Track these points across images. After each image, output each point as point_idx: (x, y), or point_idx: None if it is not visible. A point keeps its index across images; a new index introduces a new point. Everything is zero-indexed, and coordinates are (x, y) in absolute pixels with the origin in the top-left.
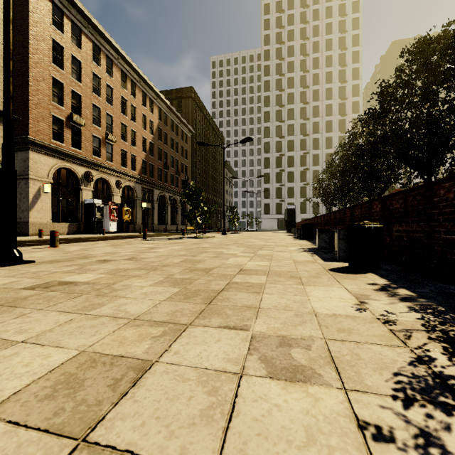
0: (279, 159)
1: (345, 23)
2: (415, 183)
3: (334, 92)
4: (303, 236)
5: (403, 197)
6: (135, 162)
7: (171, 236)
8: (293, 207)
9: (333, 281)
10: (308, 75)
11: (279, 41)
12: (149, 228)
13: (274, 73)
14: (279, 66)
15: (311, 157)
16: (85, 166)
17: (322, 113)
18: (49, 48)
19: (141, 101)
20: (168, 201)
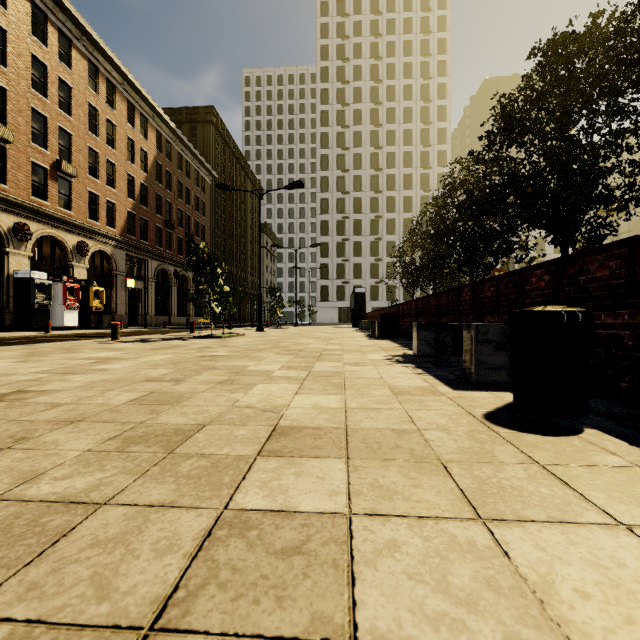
0: (341, 224)
1: (428, 44)
2: (532, 258)
3: (415, 136)
4: (383, 333)
5: (623, 253)
6: (114, 214)
7: (170, 334)
8: (363, 291)
9: (552, 483)
10: (381, 108)
11: (342, 57)
12: (140, 321)
13: (335, 101)
14: (341, 92)
15: (385, 223)
16: (15, 212)
17: (399, 163)
18: None
19: (126, 116)
20: (174, 279)
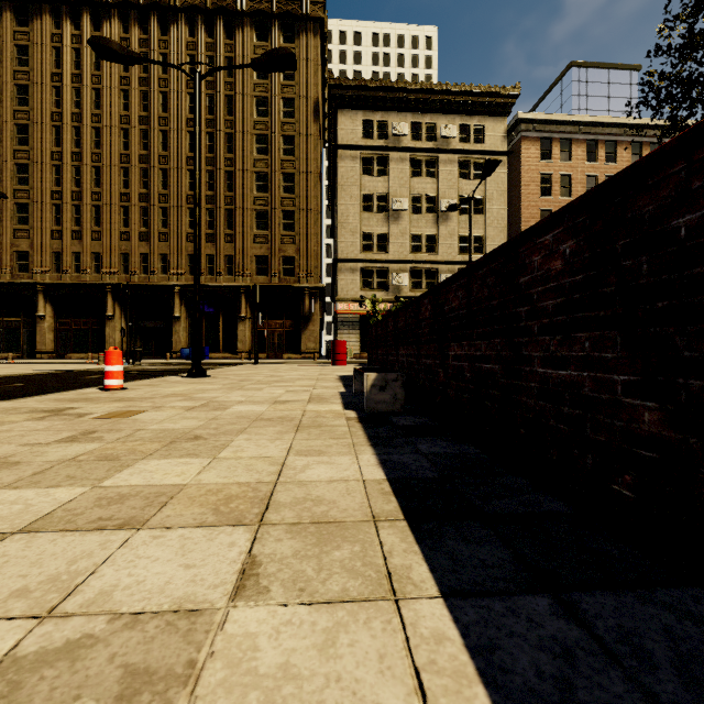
0: None
1: None
2: None
3: None
4: None
5: None
6: None
7: None
8: None
9: None
10: None
11: None
12: None
13: None
14: None
15: None
16: None
17: None
18: (537, 185)
19: None
20: None
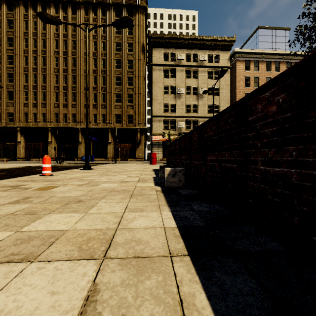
0: None
1: None
2: None
3: None
4: None
5: None
6: None
7: None
8: None
9: None
10: None
11: None
12: None
13: None
14: None
15: None
16: None
17: None
18: (243, 82)
19: None
20: None
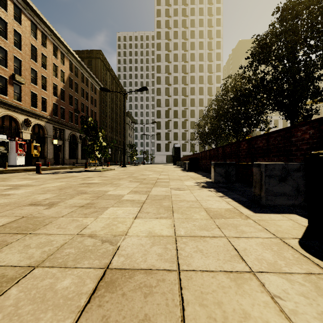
0: (167, 112)
1: (211, 21)
2: (269, 128)
3: (205, 68)
4: (191, 168)
5: None
6: (46, 104)
7: (74, 169)
8: (179, 146)
9: None
10: (188, 53)
11: (167, 26)
12: (61, 162)
13: (164, 49)
14: (167, 44)
15: (190, 112)
16: None
17: (197, 81)
18: None
19: (52, 52)
20: (79, 140)
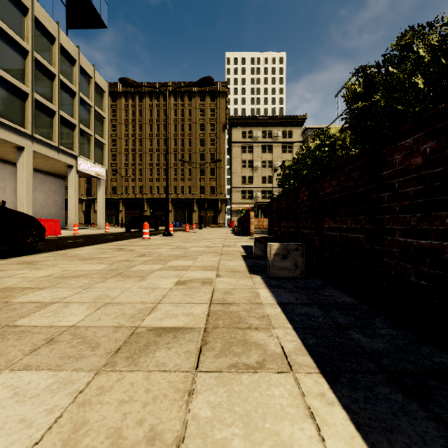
0: None
1: None
2: None
3: None
4: None
5: None
6: None
7: None
8: None
9: None
10: None
11: None
12: None
13: None
14: None
15: None
16: None
17: None
18: None
19: None
20: None
